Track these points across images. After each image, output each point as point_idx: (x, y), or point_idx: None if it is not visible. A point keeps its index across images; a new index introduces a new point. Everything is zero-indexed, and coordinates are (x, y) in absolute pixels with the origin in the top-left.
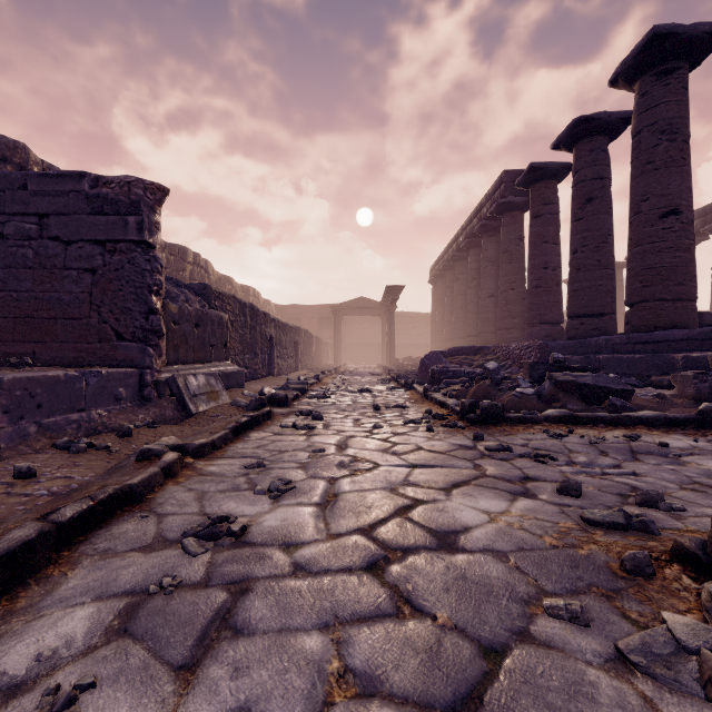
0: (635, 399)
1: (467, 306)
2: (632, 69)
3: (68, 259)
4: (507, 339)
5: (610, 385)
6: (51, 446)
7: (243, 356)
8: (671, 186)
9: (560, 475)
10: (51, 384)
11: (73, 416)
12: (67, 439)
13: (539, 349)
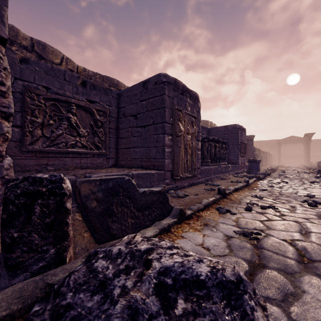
0: None
1: None
2: None
3: None
4: None
5: None
6: None
7: None
8: None
9: None
10: None
11: None
12: None
13: None
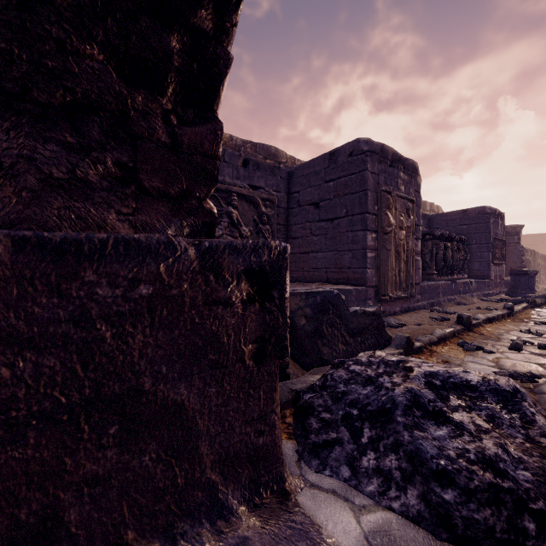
0: None
1: None
2: None
3: None
4: None
5: None
6: None
7: None
8: None
9: None
10: None
11: None
12: None
13: None
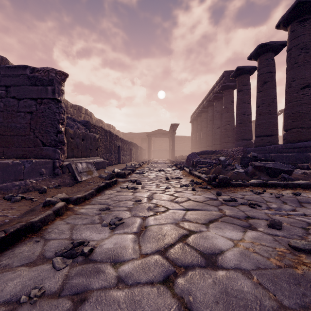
0: (293, 175)
1: (207, 132)
2: (287, 19)
3: (19, 107)
4: (226, 147)
5: (281, 168)
6: (2, 198)
7: (105, 154)
8: (306, 74)
9: (265, 215)
10: (4, 167)
11: (17, 183)
12: (10, 195)
13: (242, 151)
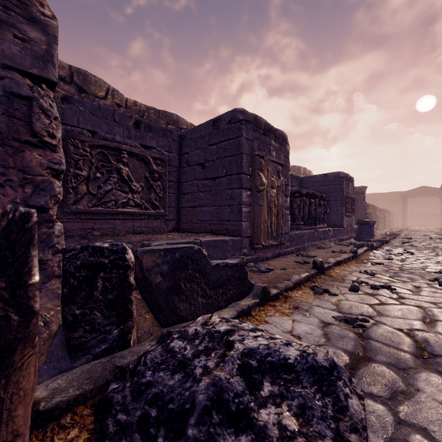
0: None
1: None
2: None
3: None
4: None
5: None
6: None
7: None
8: None
9: None
10: None
11: None
12: None
13: None
